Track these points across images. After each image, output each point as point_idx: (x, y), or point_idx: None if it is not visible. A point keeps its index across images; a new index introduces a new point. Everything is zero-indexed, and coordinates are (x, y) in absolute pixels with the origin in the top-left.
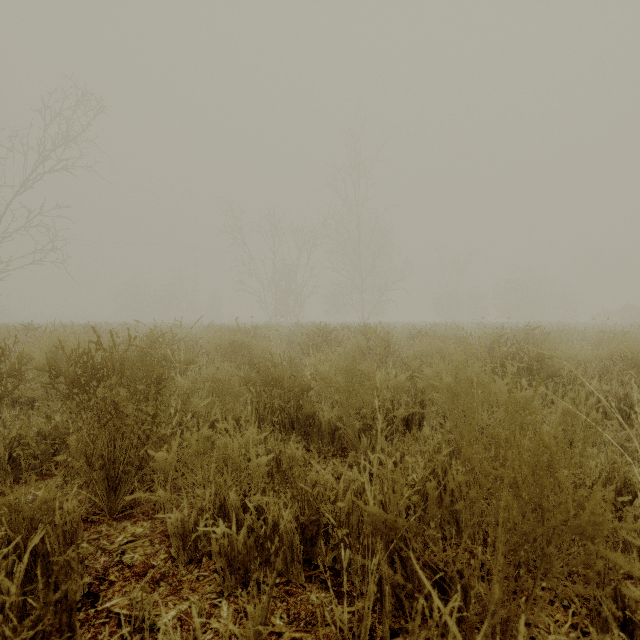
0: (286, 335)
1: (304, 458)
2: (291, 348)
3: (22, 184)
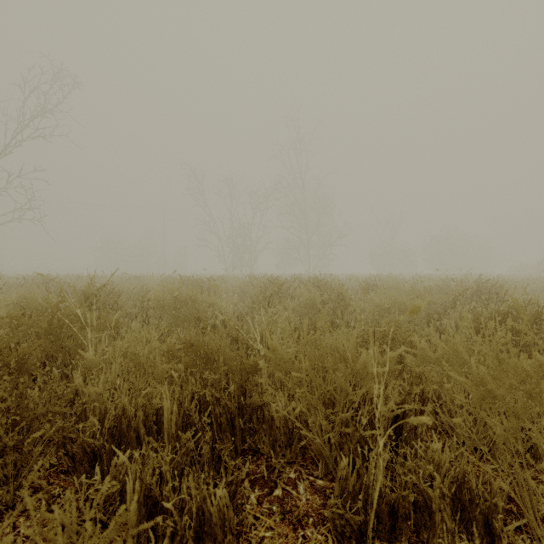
0: (239, 287)
1: (249, 471)
2: (243, 300)
3: (2, 149)
